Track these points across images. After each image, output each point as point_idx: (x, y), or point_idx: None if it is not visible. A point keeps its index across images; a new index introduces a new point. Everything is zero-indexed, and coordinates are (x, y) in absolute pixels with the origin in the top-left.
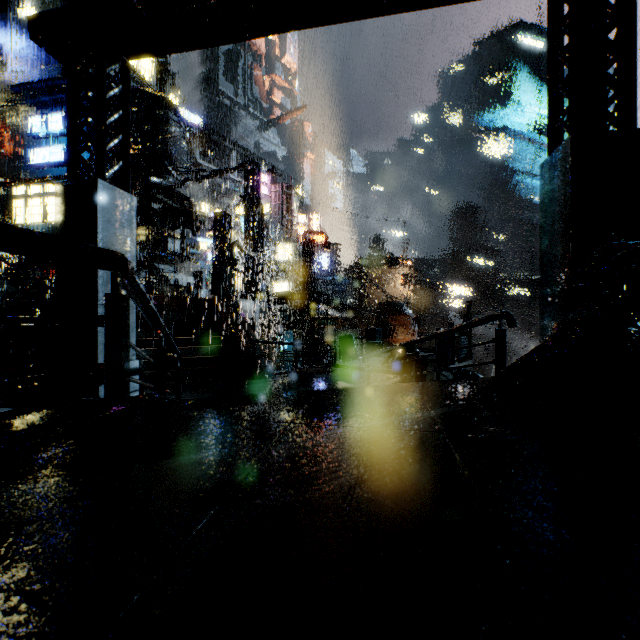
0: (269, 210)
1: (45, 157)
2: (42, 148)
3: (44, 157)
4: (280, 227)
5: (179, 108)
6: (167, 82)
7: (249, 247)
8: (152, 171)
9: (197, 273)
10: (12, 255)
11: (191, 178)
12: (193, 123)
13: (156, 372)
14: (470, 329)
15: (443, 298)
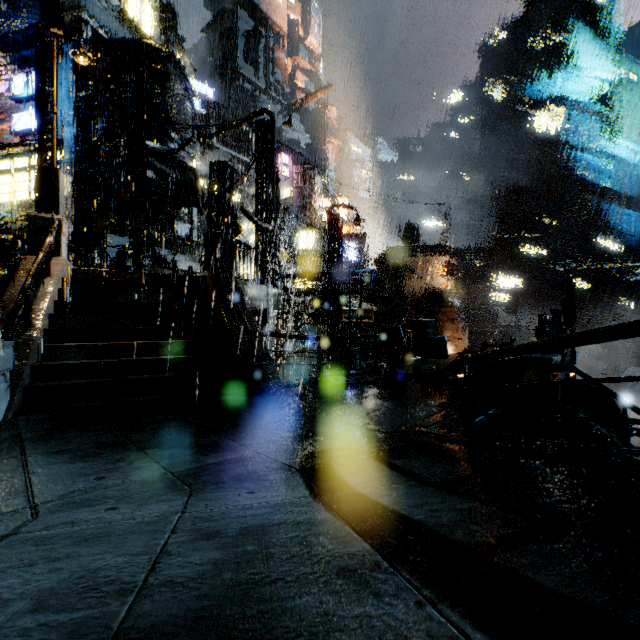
0: (290, 194)
1: (28, 122)
2: (25, 112)
3: (27, 122)
4: (302, 212)
5: (190, 78)
6: (174, 43)
7: (261, 218)
8: (149, 135)
9: (203, 257)
10: None
11: (193, 139)
12: (206, 95)
13: (80, 383)
14: (573, 319)
15: (488, 291)
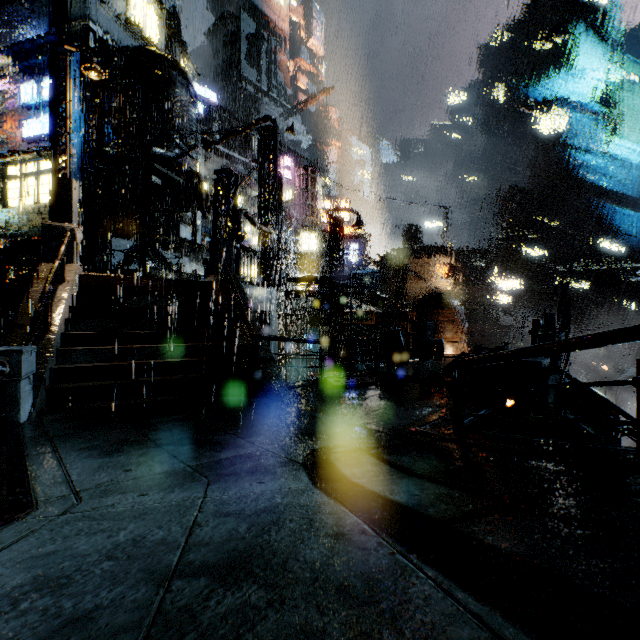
0: (292, 196)
1: (37, 129)
2: (34, 119)
3: (36, 129)
4: (304, 214)
5: (194, 83)
6: (178, 49)
7: (264, 223)
8: (154, 141)
9: (207, 260)
10: (6, 242)
11: (197, 145)
12: (209, 100)
13: (97, 384)
14: (568, 323)
15: (489, 292)
